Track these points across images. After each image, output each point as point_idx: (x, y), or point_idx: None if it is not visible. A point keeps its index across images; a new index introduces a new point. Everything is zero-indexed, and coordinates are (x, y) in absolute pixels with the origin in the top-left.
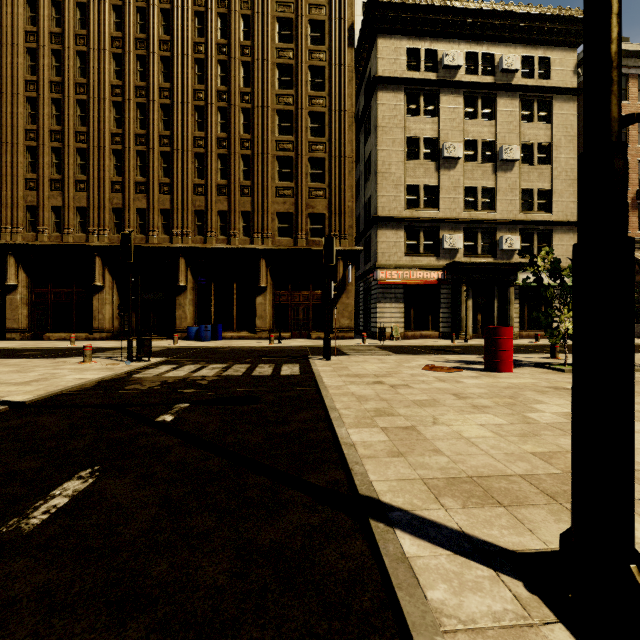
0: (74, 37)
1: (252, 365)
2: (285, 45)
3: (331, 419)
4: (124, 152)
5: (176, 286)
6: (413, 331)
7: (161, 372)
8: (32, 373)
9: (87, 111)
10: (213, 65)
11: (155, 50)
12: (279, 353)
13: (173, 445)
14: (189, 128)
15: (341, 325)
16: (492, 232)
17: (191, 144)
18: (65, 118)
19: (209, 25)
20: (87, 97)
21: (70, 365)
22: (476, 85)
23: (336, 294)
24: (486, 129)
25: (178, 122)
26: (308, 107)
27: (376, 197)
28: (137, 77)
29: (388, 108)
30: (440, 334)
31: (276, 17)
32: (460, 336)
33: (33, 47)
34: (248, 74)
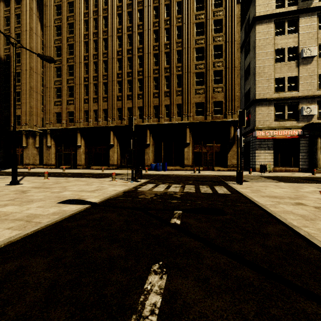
0: (102, 32)
1: (195, 186)
2: (199, 12)
3: (305, 237)
4: (122, 81)
5: (145, 144)
6: (280, 167)
7: (150, 188)
8: (93, 186)
9: (107, 65)
10: (162, 31)
11: (135, 30)
12: (204, 179)
13: (198, 247)
14: (151, 65)
15: (232, 163)
16: None
17: (152, 73)
18: (99, 70)
19: (160, 11)
20: (107, 58)
21: (107, 182)
22: None
23: (229, 146)
24: None
25: (146, 63)
26: (212, 43)
27: (254, 88)
28: (128, 45)
29: (262, 34)
30: (299, 169)
31: None
32: (316, 171)
33: (87, 41)
34: (180, 32)
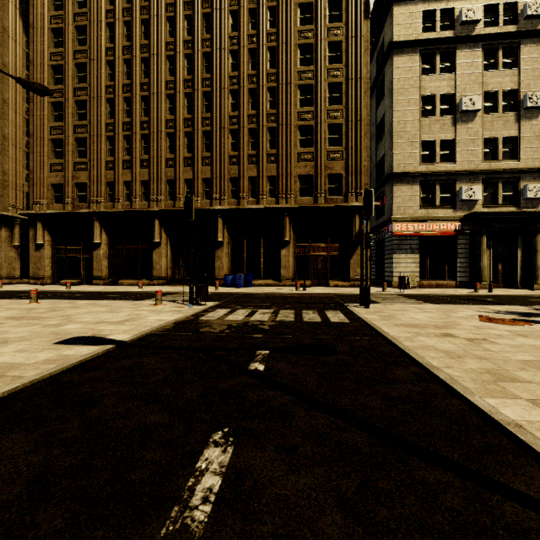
0: (139, 47)
1: (296, 311)
2: (306, 27)
3: (445, 381)
4: (175, 134)
5: (215, 241)
6: (428, 280)
7: (221, 315)
8: (121, 313)
9: (149, 104)
10: (245, 54)
11: (199, 48)
12: (311, 299)
13: (288, 404)
14: (225, 109)
15: (357, 274)
16: (514, 181)
17: (227, 122)
18: (133, 112)
19: (241, 20)
20: (149, 93)
21: (146, 307)
22: (497, 36)
23: (352, 246)
24: (508, 79)
25: (217, 105)
26: (326, 79)
27: (391, 155)
28: (185, 72)
29: (403, 70)
30: (457, 283)
31: (298, 4)
32: (480, 285)
33: (111, 59)
34: (274, 57)
